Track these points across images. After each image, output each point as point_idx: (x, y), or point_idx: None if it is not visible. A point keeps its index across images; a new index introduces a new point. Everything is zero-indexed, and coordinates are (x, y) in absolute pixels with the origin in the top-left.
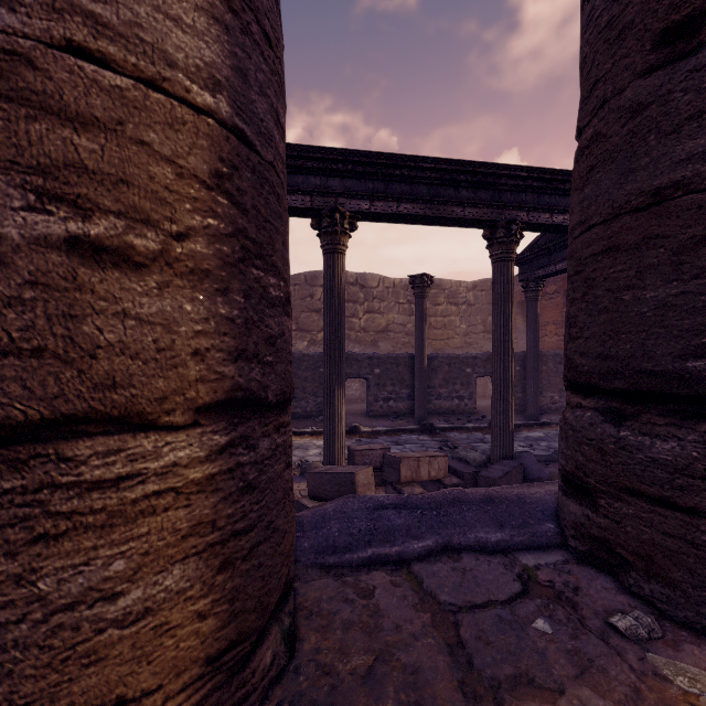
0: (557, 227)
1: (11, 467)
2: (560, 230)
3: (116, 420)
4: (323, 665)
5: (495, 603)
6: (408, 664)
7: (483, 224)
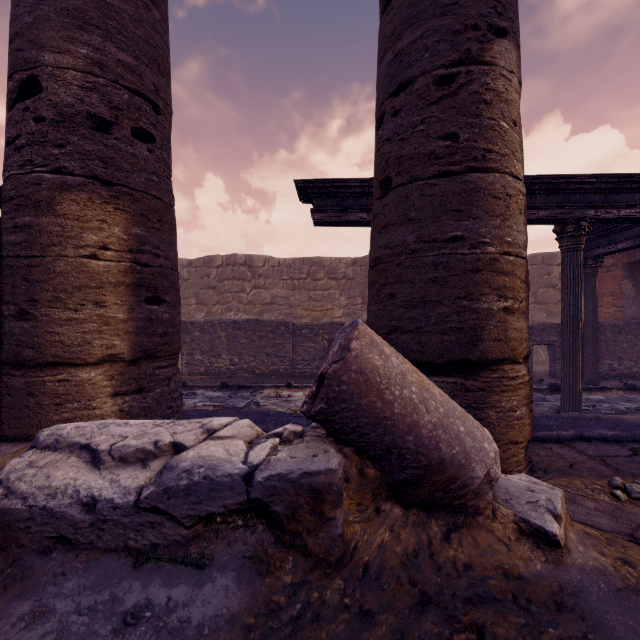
0: (623, 219)
1: (493, 371)
2: (627, 221)
3: (511, 360)
4: (548, 463)
5: (620, 456)
6: (587, 466)
7: (554, 221)
